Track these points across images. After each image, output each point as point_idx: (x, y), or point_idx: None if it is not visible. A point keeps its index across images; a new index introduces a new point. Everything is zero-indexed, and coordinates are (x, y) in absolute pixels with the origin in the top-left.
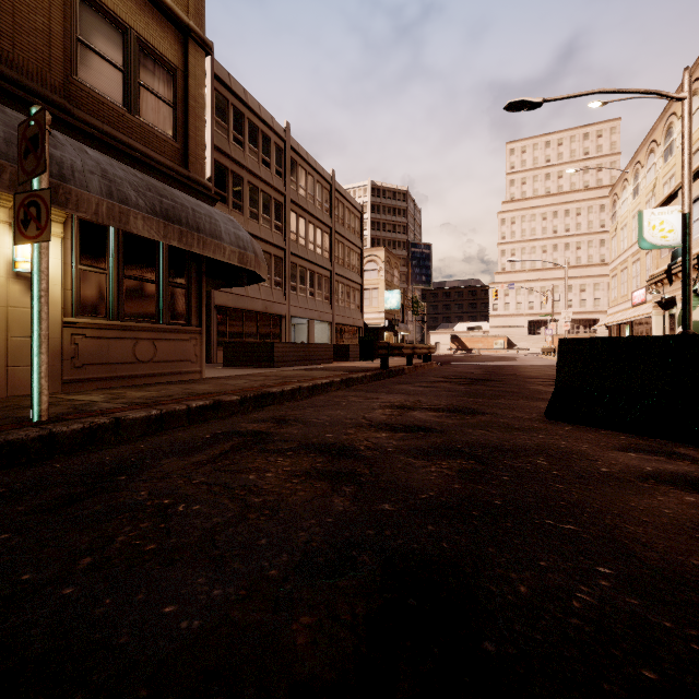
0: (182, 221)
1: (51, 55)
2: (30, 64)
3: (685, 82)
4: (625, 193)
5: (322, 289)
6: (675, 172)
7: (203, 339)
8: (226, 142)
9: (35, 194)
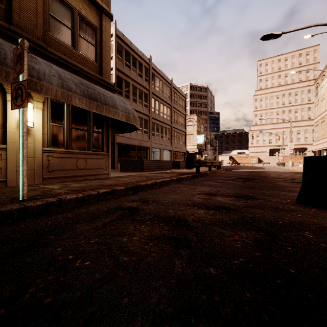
0: (98, 100)
1: (37, 22)
2: (27, 27)
3: None
4: (323, 82)
5: (166, 135)
6: None
7: (109, 158)
8: (122, 66)
9: (20, 83)
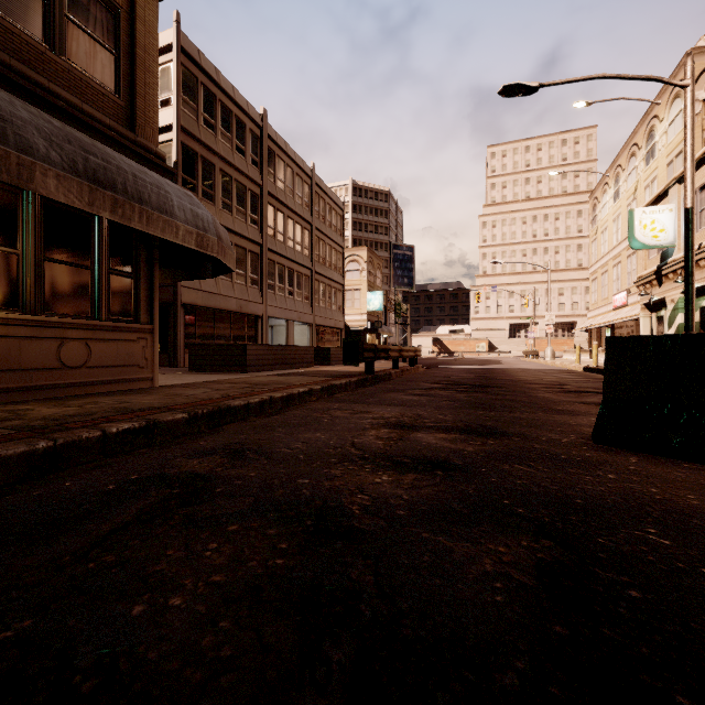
0: (118, 187)
1: None
2: None
3: (688, 69)
4: (605, 197)
5: (302, 289)
6: (657, 174)
7: (156, 339)
8: (195, 124)
9: None
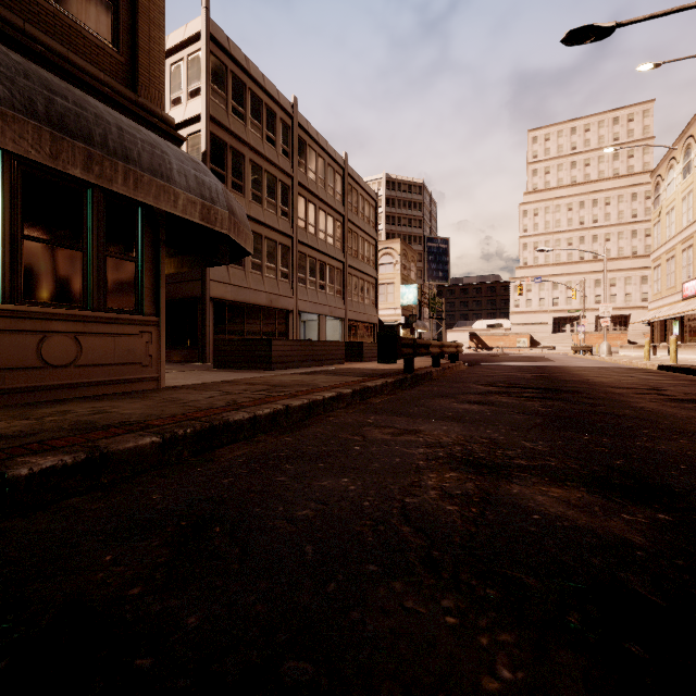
0: (95, 139)
1: None
2: None
3: None
4: (672, 173)
5: (334, 283)
6: None
7: (162, 333)
8: (224, 113)
9: None
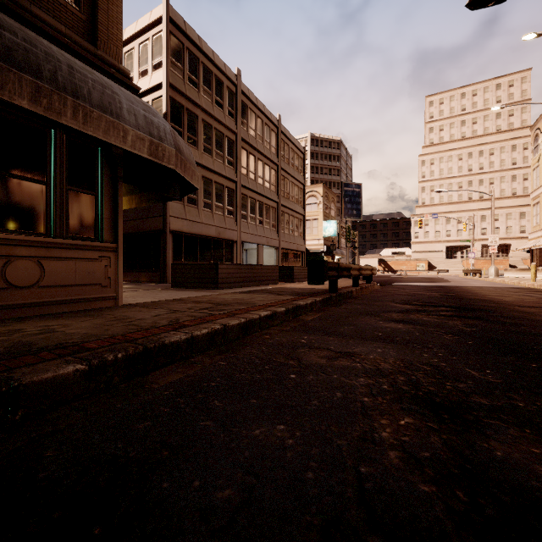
0: (43, 73)
1: None
2: None
3: None
4: None
5: (270, 219)
6: None
7: (120, 258)
8: (181, 82)
9: None
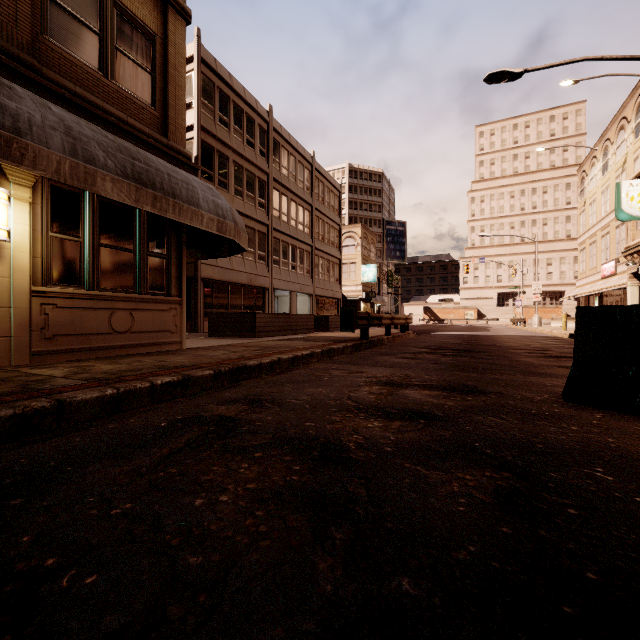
0: (157, 185)
1: (18, 10)
2: None
3: None
4: (593, 170)
5: (303, 263)
6: None
7: (183, 309)
8: (212, 123)
9: None
